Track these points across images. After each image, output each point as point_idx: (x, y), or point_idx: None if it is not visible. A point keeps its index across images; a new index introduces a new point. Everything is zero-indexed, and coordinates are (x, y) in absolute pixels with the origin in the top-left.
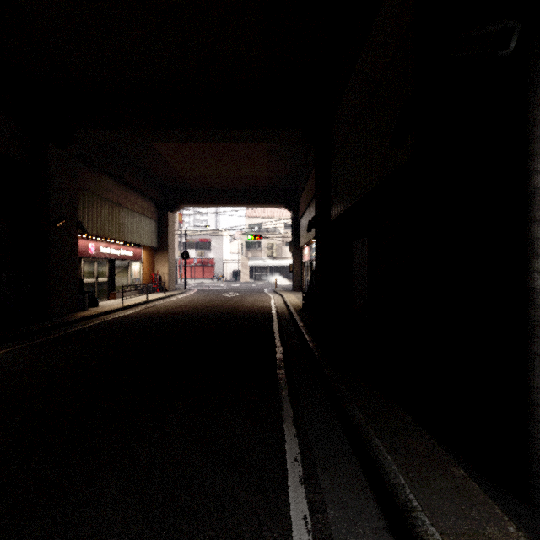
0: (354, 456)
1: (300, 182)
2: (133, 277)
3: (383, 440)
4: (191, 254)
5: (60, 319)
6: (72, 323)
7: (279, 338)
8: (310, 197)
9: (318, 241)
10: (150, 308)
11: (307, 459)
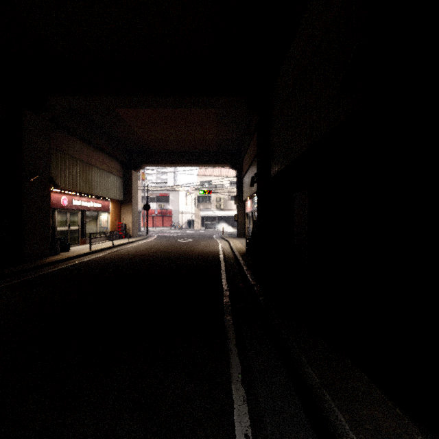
0: (312, 429)
1: (244, 145)
2: (102, 225)
3: (342, 408)
4: (153, 206)
5: (32, 263)
6: (42, 267)
7: (226, 282)
8: (253, 157)
9: (260, 194)
10: (114, 252)
11: (259, 434)
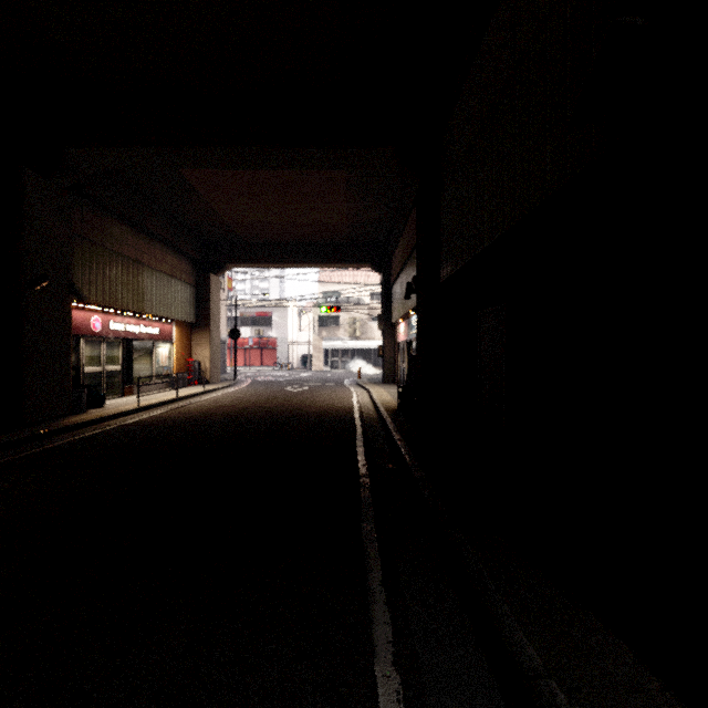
0: None
1: (394, 232)
2: (160, 364)
3: None
4: (246, 332)
5: (38, 427)
6: (54, 434)
7: (365, 460)
8: (409, 250)
9: (421, 312)
10: (179, 409)
11: None
